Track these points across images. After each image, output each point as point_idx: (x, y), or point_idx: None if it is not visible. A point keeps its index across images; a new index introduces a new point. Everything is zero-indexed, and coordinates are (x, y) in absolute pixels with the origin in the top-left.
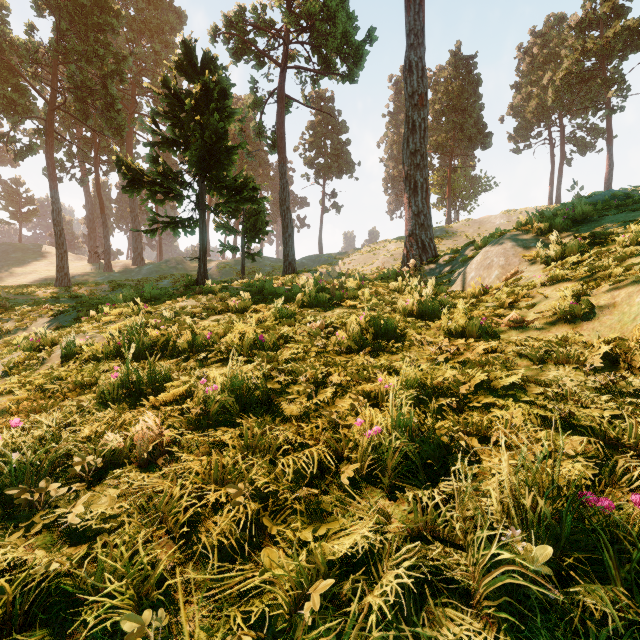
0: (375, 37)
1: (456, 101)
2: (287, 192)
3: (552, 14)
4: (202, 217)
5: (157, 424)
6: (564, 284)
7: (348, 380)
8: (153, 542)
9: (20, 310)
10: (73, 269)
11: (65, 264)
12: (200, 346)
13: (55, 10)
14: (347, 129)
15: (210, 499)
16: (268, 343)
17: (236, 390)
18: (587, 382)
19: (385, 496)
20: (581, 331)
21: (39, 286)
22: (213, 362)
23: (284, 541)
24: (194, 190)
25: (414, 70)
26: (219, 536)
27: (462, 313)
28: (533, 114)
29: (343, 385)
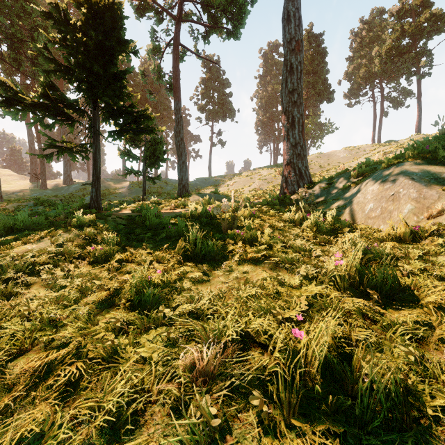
0: None
1: (309, 66)
2: (181, 125)
3: (375, 8)
4: (95, 143)
5: None
6: None
7: None
8: None
9: None
10: (16, 186)
11: None
12: None
13: None
14: (229, 85)
15: None
16: None
17: None
18: None
19: None
20: None
21: None
22: None
23: None
24: (89, 117)
25: (292, 19)
26: None
27: None
28: (362, 79)
29: None
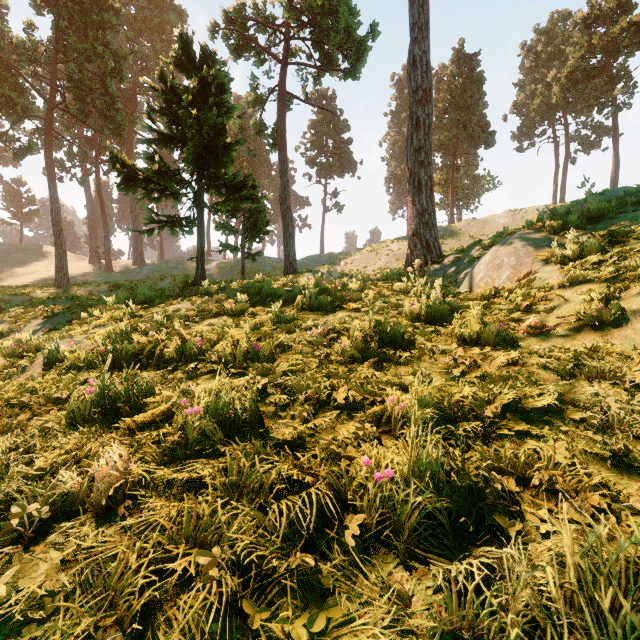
0: (378, 32)
1: (459, 99)
2: (288, 191)
3: (556, 11)
4: (200, 216)
5: (123, 458)
6: (586, 286)
7: (352, 397)
8: (96, 637)
9: (15, 311)
10: (74, 269)
11: (64, 264)
12: (189, 355)
13: (54, 8)
14: (349, 128)
15: (173, 577)
16: (263, 352)
17: (222, 413)
18: (631, 402)
19: (402, 563)
20: (612, 339)
21: (38, 287)
22: (202, 373)
23: (270, 636)
24: (192, 188)
25: (418, 65)
26: (184, 627)
27: (476, 318)
28: (537, 112)
29: (346, 403)
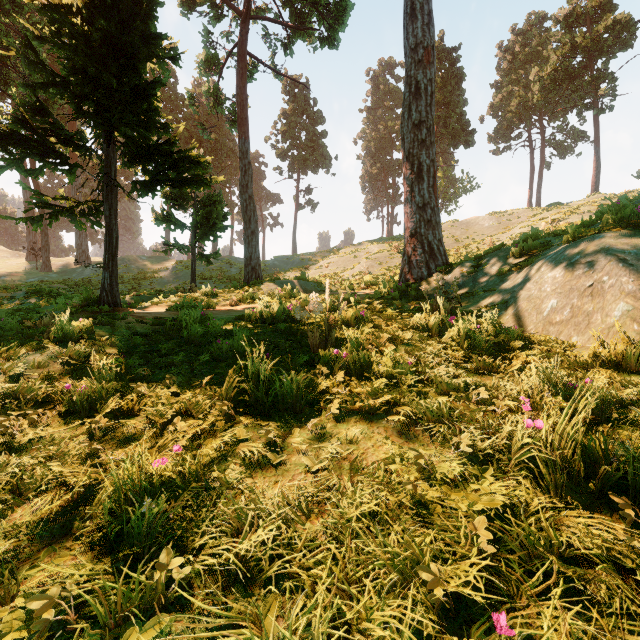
0: None
1: (439, 95)
2: (250, 176)
3: (533, 12)
4: (109, 200)
5: None
6: None
7: None
8: None
9: None
10: (4, 268)
11: None
12: None
13: None
14: (323, 120)
15: None
16: None
17: None
18: None
19: None
20: None
21: None
22: None
23: None
24: (101, 160)
25: (418, 14)
26: None
27: None
28: (514, 114)
29: None
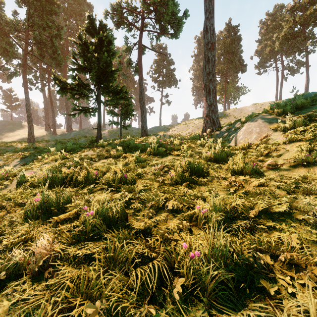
0: (188, 14)
1: (228, 48)
2: (143, 94)
3: (277, 4)
4: (99, 107)
5: (50, 242)
6: (297, 143)
7: (176, 204)
8: None
9: (6, 155)
10: (37, 133)
11: (32, 131)
12: (91, 179)
13: (27, 4)
14: (173, 63)
15: None
16: (129, 179)
17: (105, 214)
18: None
19: (207, 310)
20: (314, 172)
21: (19, 142)
22: (97, 189)
23: None
24: (95, 93)
25: (208, 30)
26: None
27: (241, 160)
28: (267, 55)
29: (173, 207)
